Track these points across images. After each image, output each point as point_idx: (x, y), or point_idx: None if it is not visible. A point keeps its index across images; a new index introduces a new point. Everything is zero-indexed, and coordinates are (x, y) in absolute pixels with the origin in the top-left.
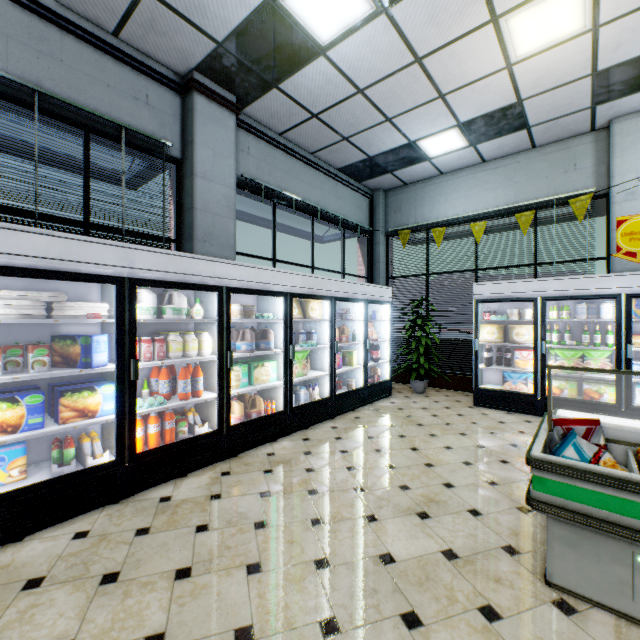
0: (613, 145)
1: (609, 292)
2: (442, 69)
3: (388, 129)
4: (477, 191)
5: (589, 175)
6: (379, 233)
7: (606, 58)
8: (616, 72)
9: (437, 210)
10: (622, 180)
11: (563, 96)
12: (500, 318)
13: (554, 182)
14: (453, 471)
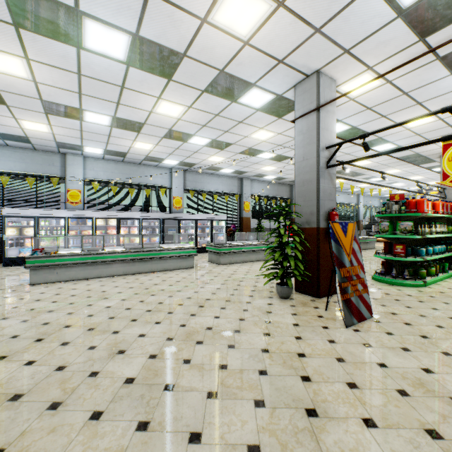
0: (67, 162)
1: (63, 216)
2: None
3: None
4: (4, 159)
5: (59, 170)
6: None
7: (59, 140)
8: (64, 144)
9: None
10: (70, 176)
11: (46, 142)
12: (18, 225)
13: (45, 168)
14: None
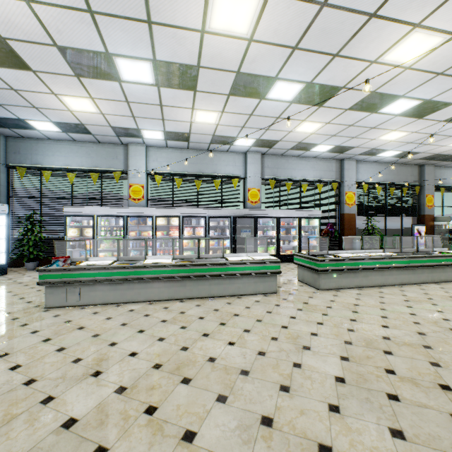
0: (129, 154)
1: (121, 214)
2: (32, 98)
3: (0, 108)
4: (72, 155)
5: (122, 163)
6: (0, 165)
7: (113, 124)
8: (120, 129)
9: (47, 160)
10: (132, 169)
11: (103, 129)
12: (79, 224)
13: (109, 162)
14: (29, 294)
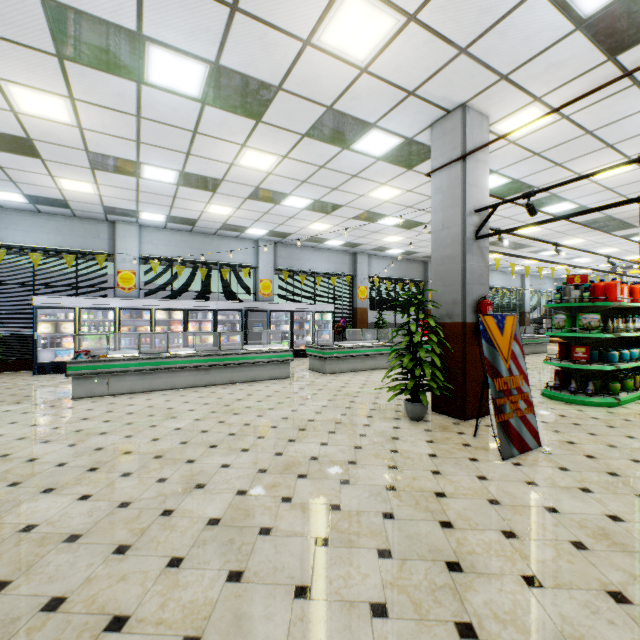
0: (117, 233)
1: (112, 306)
2: (17, 175)
3: None
4: (35, 230)
5: (107, 244)
6: None
7: (108, 204)
8: (113, 208)
9: None
10: (121, 252)
11: (90, 206)
12: (54, 318)
13: (88, 241)
14: (30, 393)
